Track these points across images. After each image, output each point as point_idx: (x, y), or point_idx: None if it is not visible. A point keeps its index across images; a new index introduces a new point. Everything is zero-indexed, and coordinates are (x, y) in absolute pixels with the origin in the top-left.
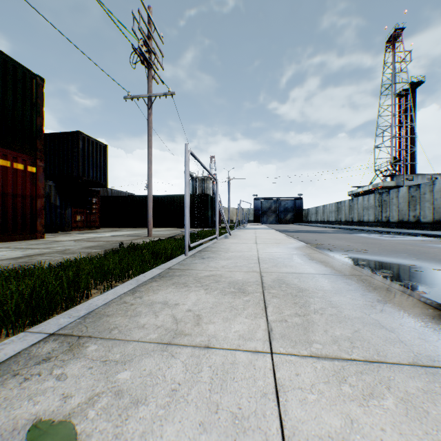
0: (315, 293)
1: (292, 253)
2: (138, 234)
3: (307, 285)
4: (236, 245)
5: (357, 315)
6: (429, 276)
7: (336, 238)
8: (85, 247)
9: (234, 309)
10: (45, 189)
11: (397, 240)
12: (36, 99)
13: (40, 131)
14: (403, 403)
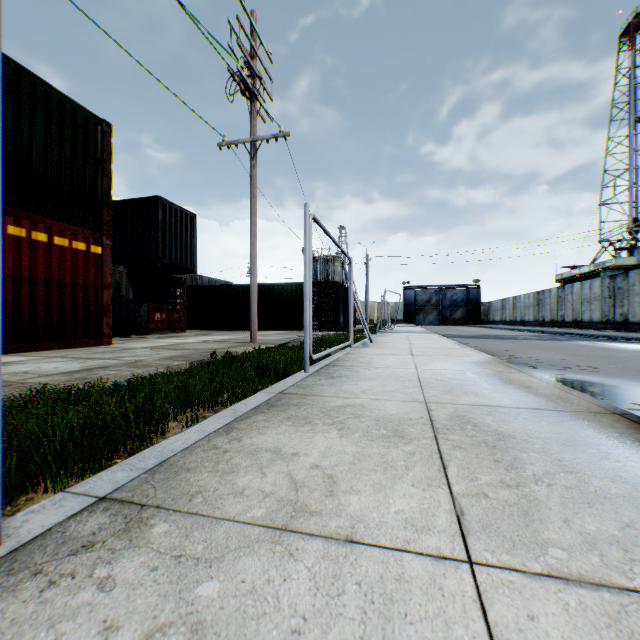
0: (527, 444)
1: (473, 372)
2: (238, 340)
3: (510, 428)
4: (380, 357)
5: (619, 491)
6: None
7: (539, 347)
8: (164, 357)
9: (390, 467)
10: (114, 277)
11: None
12: (102, 153)
13: (107, 197)
14: None
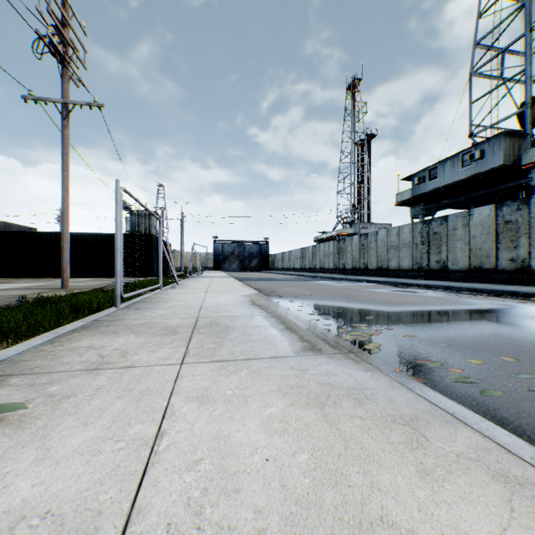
0: (237, 329)
1: (238, 300)
2: (47, 286)
3: (235, 324)
4: (181, 295)
5: (259, 339)
6: (344, 313)
7: (294, 285)
8: None
9: (161, 344)
10: None
11: (345, 286)
12: None
13: None
14: (251, 372)
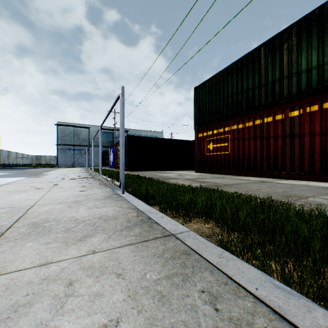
0: None
1: None
2: None
3: None
4: None
5: None
6: None
7: None
8: None
9: (48, 212)
10: None
11: None
12: None
13: None
14: None
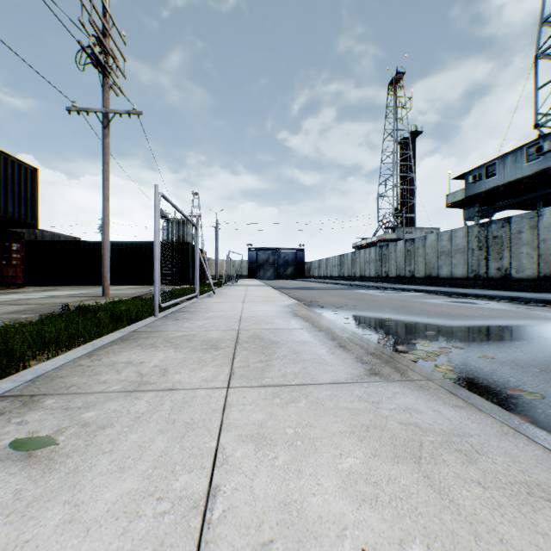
0: (284, 345)
1: (279, 311)
2: (89, 294)
3: (280, 339)
4: (219, 304)
5: (311, 358)
6: (397, 327)
7: (334, 294)
8: (9, 311)
9: (203, 361)
10: None
11: (390, 296)
12: None
13: None
14: (311, 403)
